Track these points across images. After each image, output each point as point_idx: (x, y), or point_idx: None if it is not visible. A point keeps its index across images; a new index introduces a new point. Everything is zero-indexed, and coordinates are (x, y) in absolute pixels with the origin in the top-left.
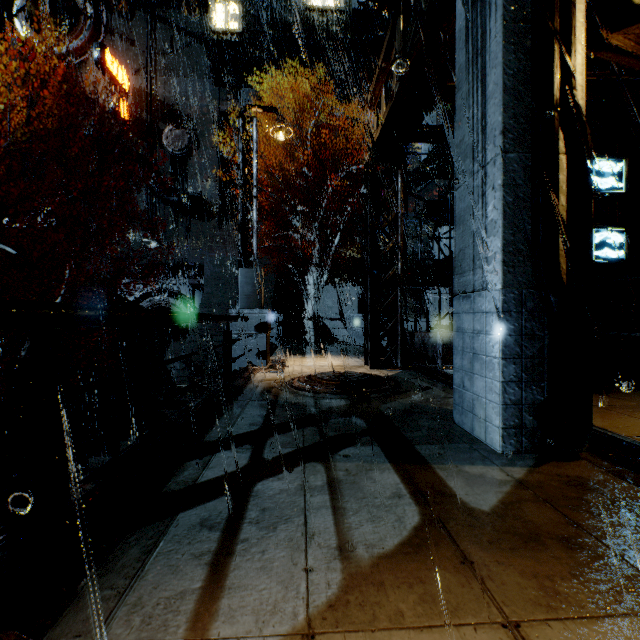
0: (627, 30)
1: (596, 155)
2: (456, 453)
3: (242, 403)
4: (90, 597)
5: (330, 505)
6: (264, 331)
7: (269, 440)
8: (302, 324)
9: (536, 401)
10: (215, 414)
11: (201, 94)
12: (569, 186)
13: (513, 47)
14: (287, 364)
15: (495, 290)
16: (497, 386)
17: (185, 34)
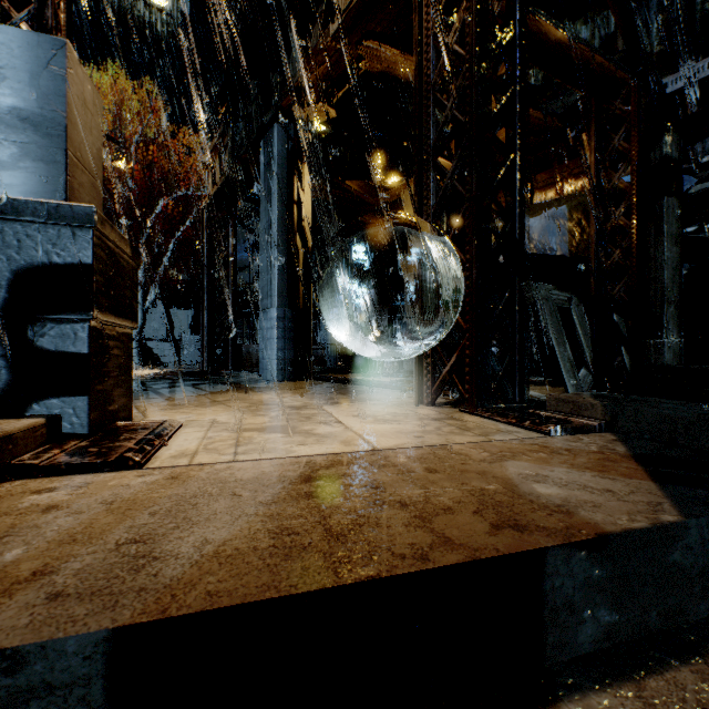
0: (352, 181)
1: (354, 237)
2: (256, 383)
3: None
4: None
5: (199, 389)
6: None
7: (152, 386)
8: None
9: (291, 358)
10: None
11: None
12: (303, 266)
13: (282, 199)
14: None
15: (274, 308)
16: (275, 352)
17: None
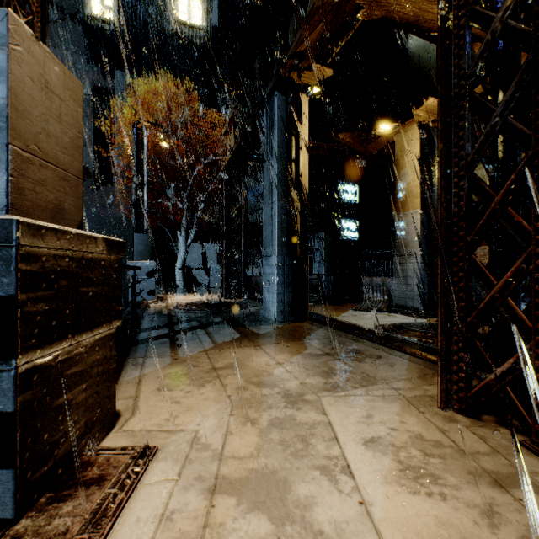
0: (344, 134)
1: (344, 182)
2: (259, 324)
3: (151, 316)
4: (135, 354)
5: (208, 336)
6: (153, 276)
7: (175, 326)
8: (172, 272)
9: (290, 301)
10: (140, 319)
11: (75, 67)
12: (300, 217)
13: (281, 158)
14: (169, 299)
15: (275, 256)
16: (275, 295)
17: (57, 9)
